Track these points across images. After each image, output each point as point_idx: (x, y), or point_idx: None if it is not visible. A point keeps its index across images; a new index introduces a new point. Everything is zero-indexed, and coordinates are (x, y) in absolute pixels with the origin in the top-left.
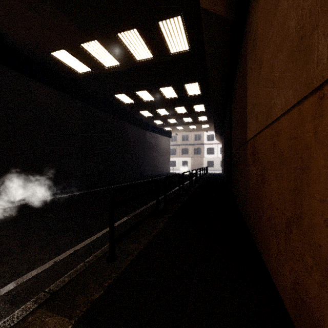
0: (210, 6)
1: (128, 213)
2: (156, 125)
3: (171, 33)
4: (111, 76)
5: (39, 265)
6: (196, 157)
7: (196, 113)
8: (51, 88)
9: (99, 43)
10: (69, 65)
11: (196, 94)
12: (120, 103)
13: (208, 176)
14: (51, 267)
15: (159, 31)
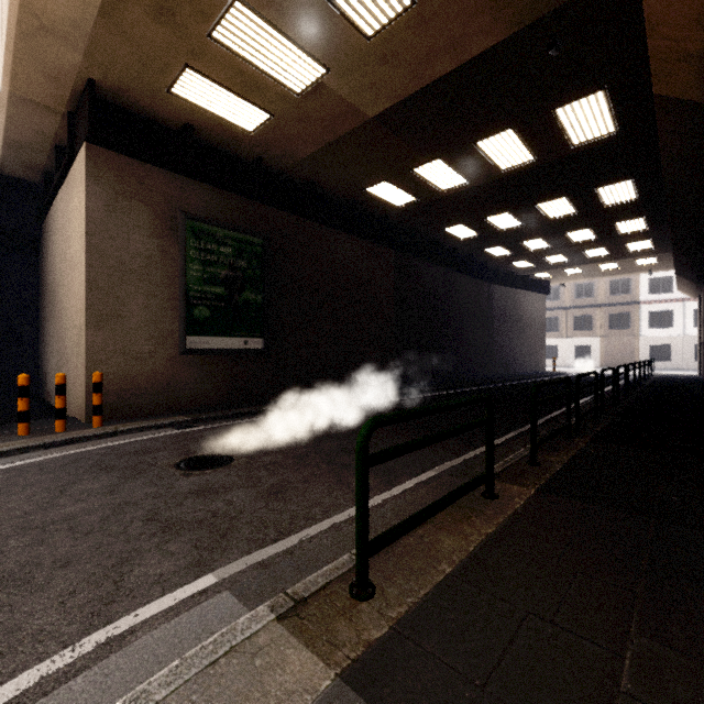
0: (675, 93)
1: (511, 429)
2: (515, 271)
3: (578, 118)
4: (446, 202)
5: (448, 460)
6: (614, 335)
7: (620, 237)
8: (357, 239)
9: (442, 162)
10: (385, 199)
11: (625, 200)
12: (449, 240)
13: (657, 381)
14: (463, 463)
15: (554, 121)
